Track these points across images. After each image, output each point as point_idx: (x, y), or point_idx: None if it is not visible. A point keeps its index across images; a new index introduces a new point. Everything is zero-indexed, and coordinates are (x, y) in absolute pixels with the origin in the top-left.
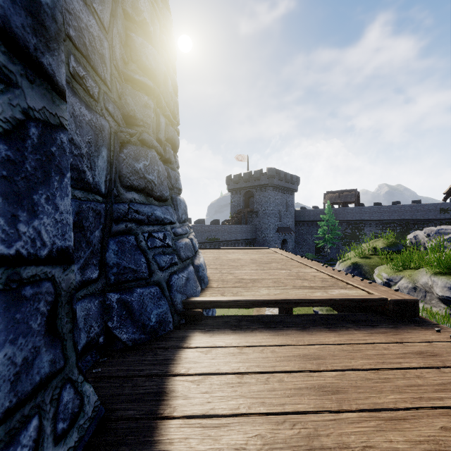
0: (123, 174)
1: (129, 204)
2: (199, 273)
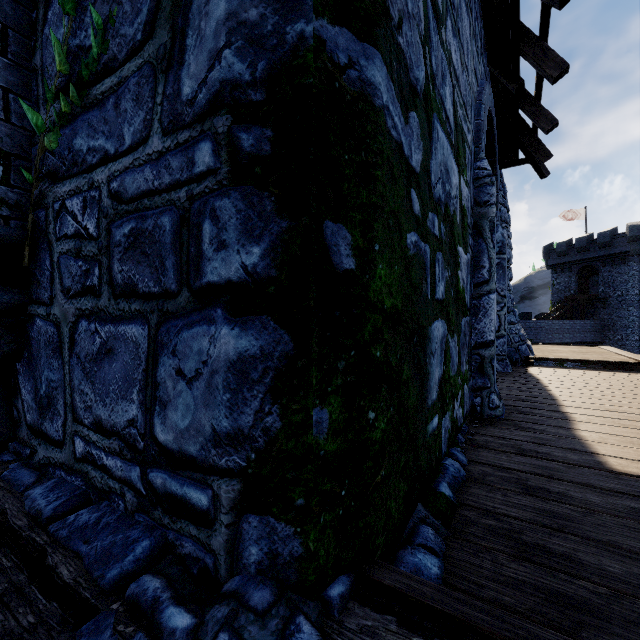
0: None
1: None
2: (530, 349)
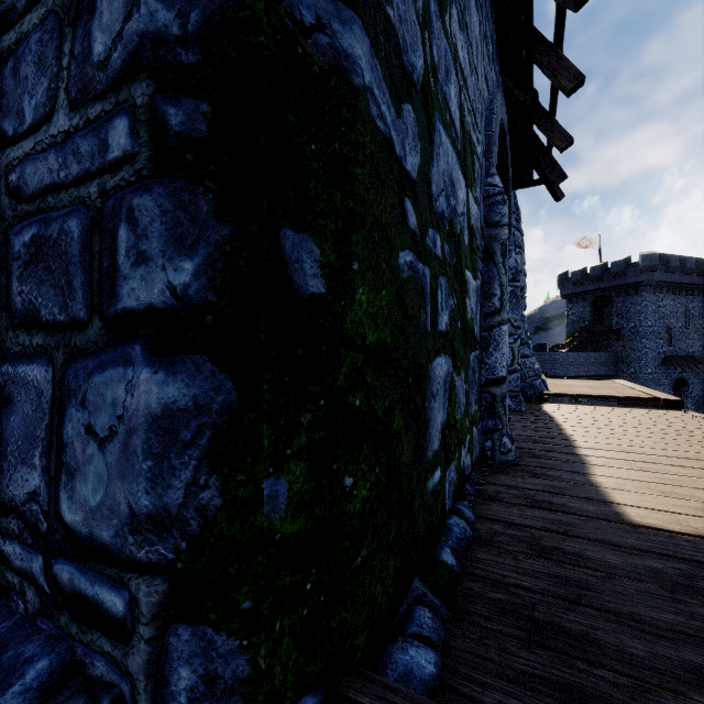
0: None
1: None
2: (544, 384)
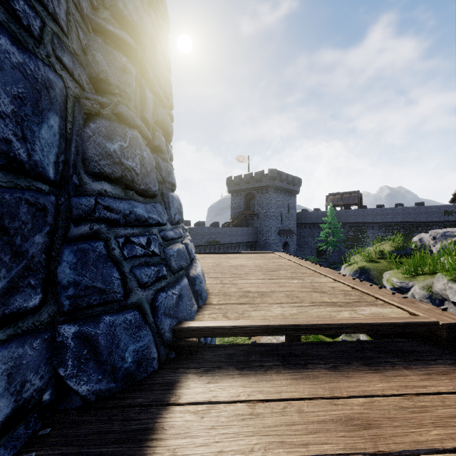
0: (89, 156)
1: (96, 198)
2: (196, 287)
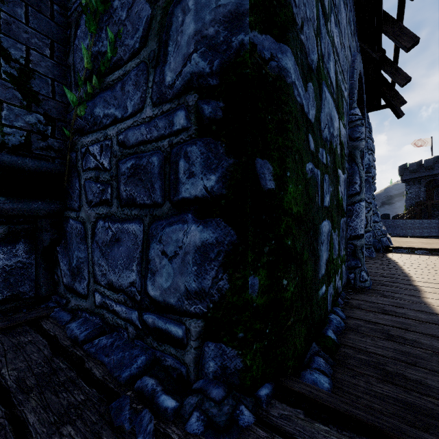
0: None
1: None
2: (389, 240)
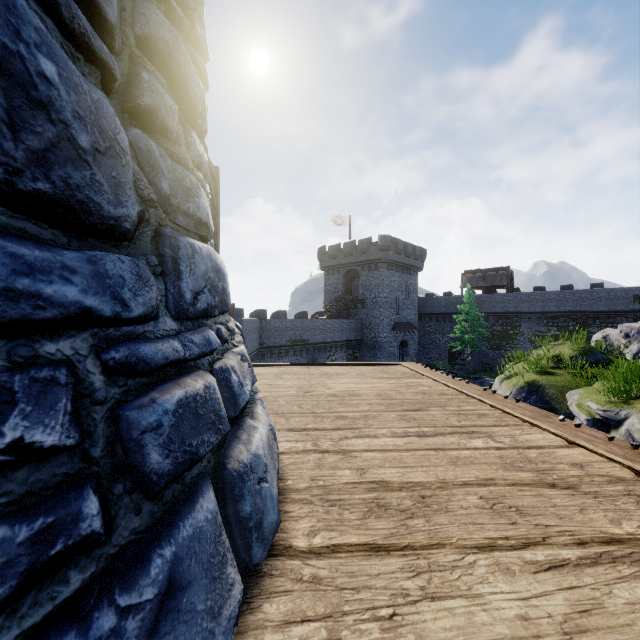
0: None
1: None
2: (244, 505)
